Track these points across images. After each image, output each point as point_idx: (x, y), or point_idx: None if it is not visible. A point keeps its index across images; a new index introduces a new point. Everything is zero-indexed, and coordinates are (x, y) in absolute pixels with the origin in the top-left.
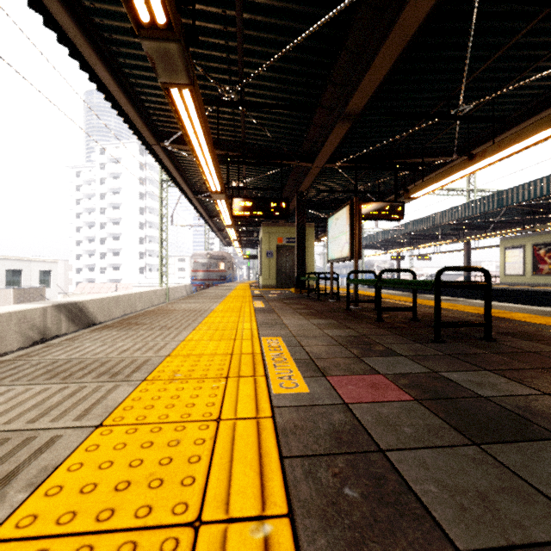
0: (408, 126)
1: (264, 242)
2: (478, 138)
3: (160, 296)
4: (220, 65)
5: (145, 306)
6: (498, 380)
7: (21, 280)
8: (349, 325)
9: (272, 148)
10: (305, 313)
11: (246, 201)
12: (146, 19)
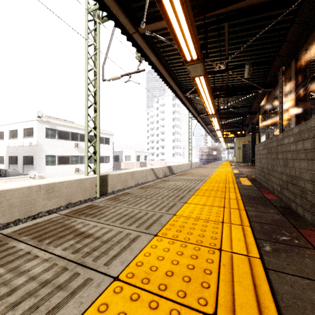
0: None
1: (236, 143)
2: None
3: (189, 166)
4: (221, 100)
5: (184, 169)
6: None
7: (140, 159)
8: None
9: (238, 112)
10: (247, 168)
11: (228, 132)
12: (211, 114)
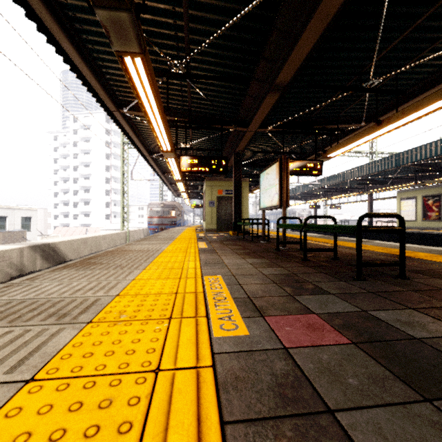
0: (326, 98)
1: (207, 193)
2: (382, 108)
3: (122, 238)
4: (169, 41)
5: (109, 246)
6: (425, 319)
7: (6, 224)
8: (280, 264)
9: (214, 115)
10: (241, 253)
11: (192, 158)
12: None
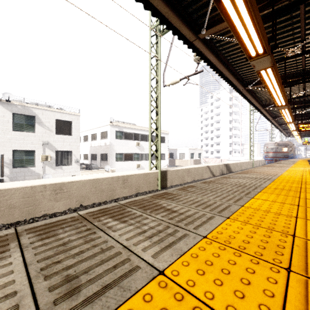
0: None
1: None
2: None
3: (250, 164)
4: (294, 87)
5: (244, 168)
6: None
7: (194, 156)
8: None
9: None
10: None
11: (306, 124)
12: (280, 105)
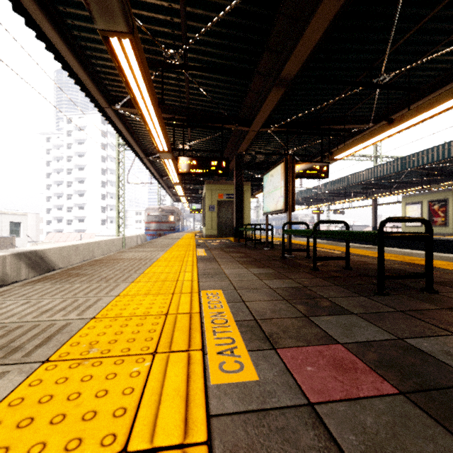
0: (333, 96)
1: (207, 197)
2: (391, 108)
3: (117, 244)
4: (165, 28)
5: (103, 253)
6: None
7: None
8: (287, 275)
9: (214, 113)
10: (244, 262)
11: (190, 159)
12: None
